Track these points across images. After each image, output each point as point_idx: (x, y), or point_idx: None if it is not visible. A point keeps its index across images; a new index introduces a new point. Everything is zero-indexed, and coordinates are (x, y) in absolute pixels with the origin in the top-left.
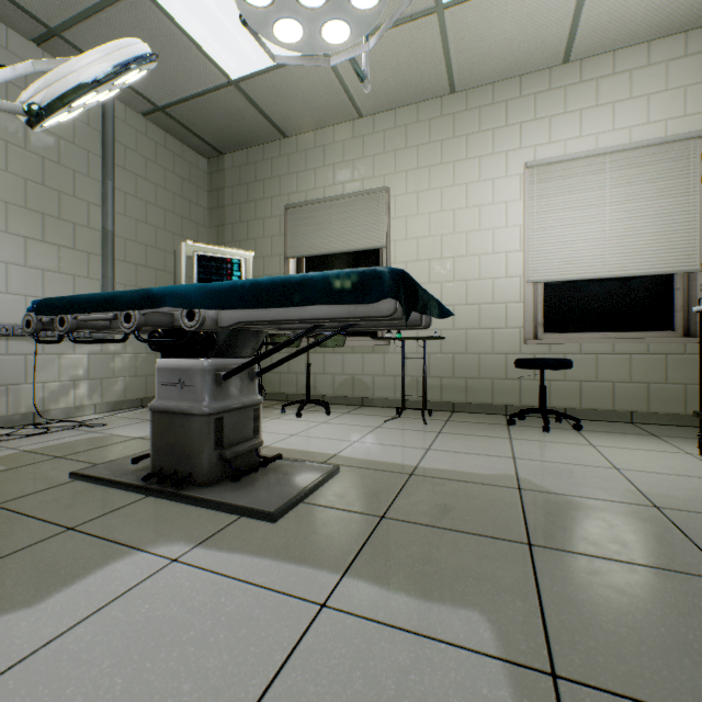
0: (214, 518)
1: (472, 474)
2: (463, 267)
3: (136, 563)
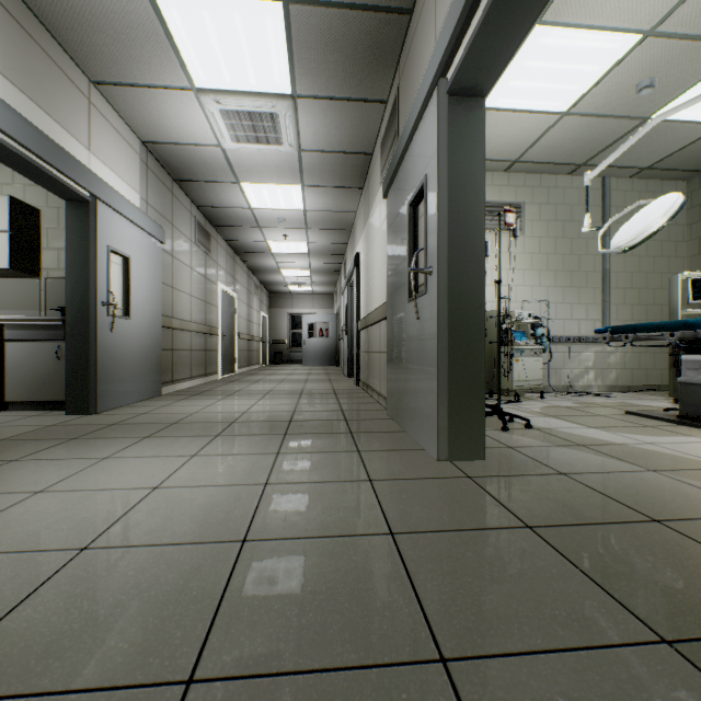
0: None
1: None
2: None
3: (693, 438)
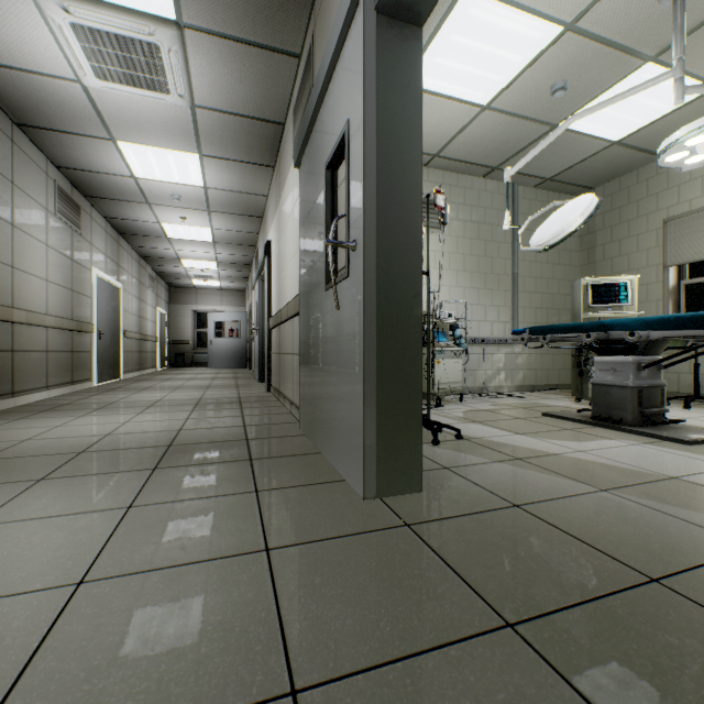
0: (645, 438)
1: None
2: None
3: (614, 442)
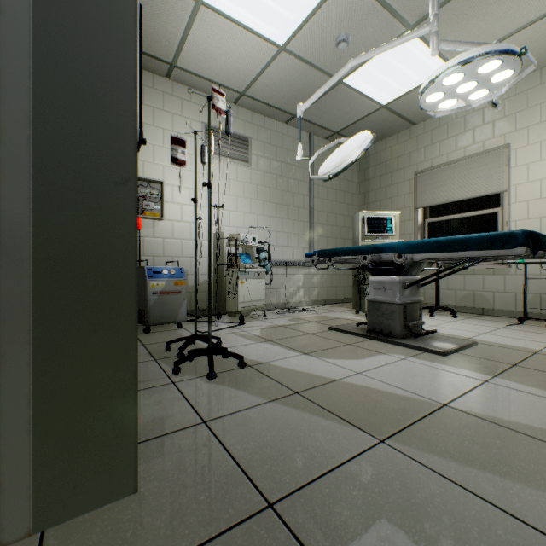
0: (410, 350)
1: None
2: None
3: (387, 357)
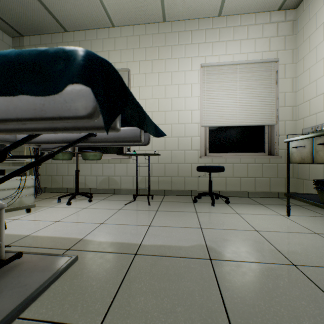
0: None
1: (178, 247)
2: (170, 116)
3: None
